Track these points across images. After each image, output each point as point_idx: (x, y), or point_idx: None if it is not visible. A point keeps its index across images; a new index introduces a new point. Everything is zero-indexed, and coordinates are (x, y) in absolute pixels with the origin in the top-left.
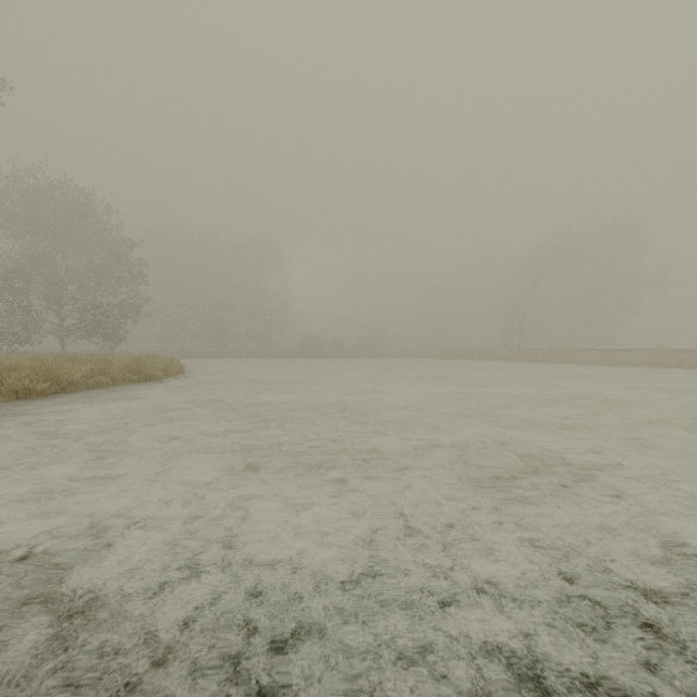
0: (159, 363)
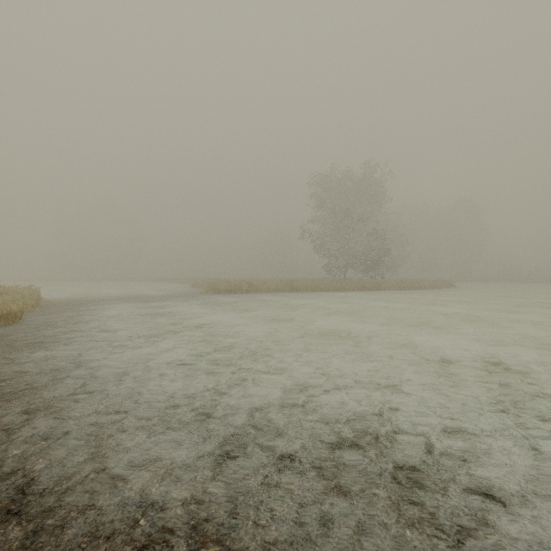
0: (448, 282)
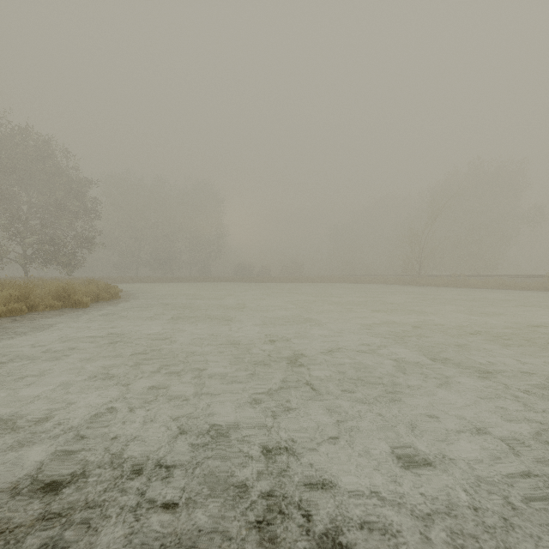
0: (91, 288)
